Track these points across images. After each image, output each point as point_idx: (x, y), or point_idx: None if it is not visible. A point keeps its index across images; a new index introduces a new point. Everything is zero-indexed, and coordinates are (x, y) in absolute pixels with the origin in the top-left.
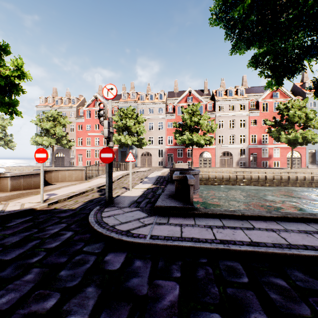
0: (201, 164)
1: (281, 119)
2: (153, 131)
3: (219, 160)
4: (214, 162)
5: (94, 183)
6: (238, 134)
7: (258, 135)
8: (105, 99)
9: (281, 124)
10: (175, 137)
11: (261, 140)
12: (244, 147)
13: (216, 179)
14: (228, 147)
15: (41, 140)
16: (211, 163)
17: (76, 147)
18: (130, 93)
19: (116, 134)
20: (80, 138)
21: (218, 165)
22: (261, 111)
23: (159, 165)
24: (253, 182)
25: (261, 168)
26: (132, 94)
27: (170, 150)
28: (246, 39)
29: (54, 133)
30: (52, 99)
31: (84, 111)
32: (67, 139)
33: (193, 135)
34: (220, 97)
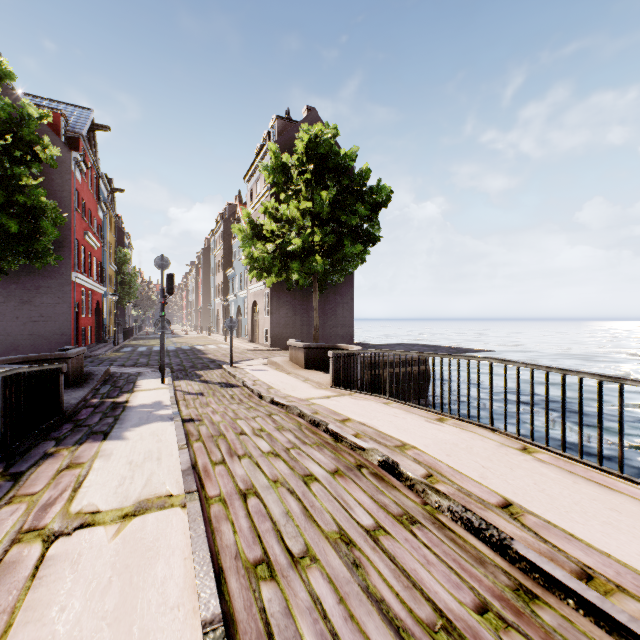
0: None
1: None
2: None
3: None
4: None
5: (286, 386)
6: None
7: None
8: None
9: None
10: None
11: None
12: None
13: None
14: None
15: None
16: None
17: None
18: None
19: None
20: None
21: None
22: None
23: None
24: None
25: None
26: None
27: None
28: (4, 214)
29: None
30: None
31: None
32: None
33: None
34: None
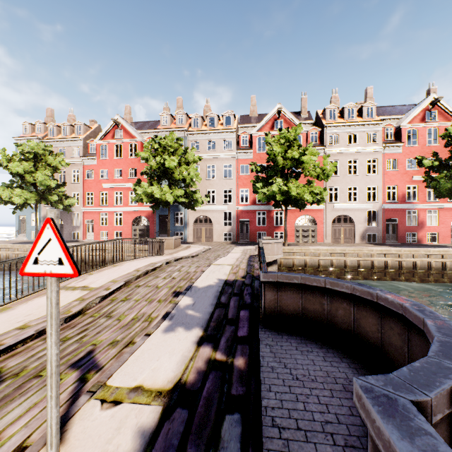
0: (299, 237)
1: (451, 155)
2: (214, 181)
3: (330, 230)
4: (322, 234)
5: None
6: (363, 185)
7: (399, 187)
8: (133, 127)
9: (450, 165)
10: (254, 189)
11: (405, 196)
12: (375, 208)
13: (334, 267)
14: (346, 208)
15: (8, 195)
16: (316, 235)
17: (82, 208)
18: (176, 115)
19: (145, 184)
20: (89, 193)
21: (329, 240)
22: (405, 144)
23: (226, 238)
24: (404, 274)
25: (410, 246)
26: (179, 116)
27: (245, 213)
28: None
29: (33, 183)
30: (43, 126)
31: (97, 146)
32: (61, 194)
33: (290, 185)
34: (331, 121)
